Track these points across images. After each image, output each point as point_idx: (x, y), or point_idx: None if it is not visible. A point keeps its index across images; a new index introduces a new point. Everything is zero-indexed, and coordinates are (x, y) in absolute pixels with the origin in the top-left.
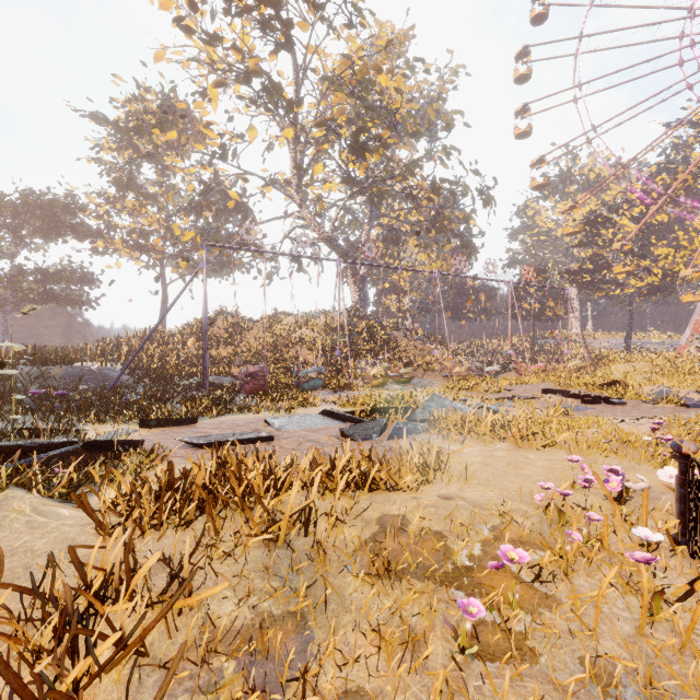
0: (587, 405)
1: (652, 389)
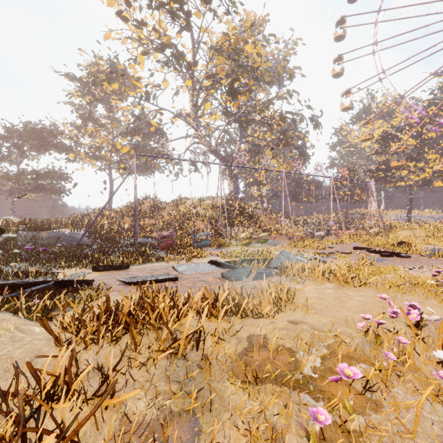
0: (384, 257)
1: (427, 247)
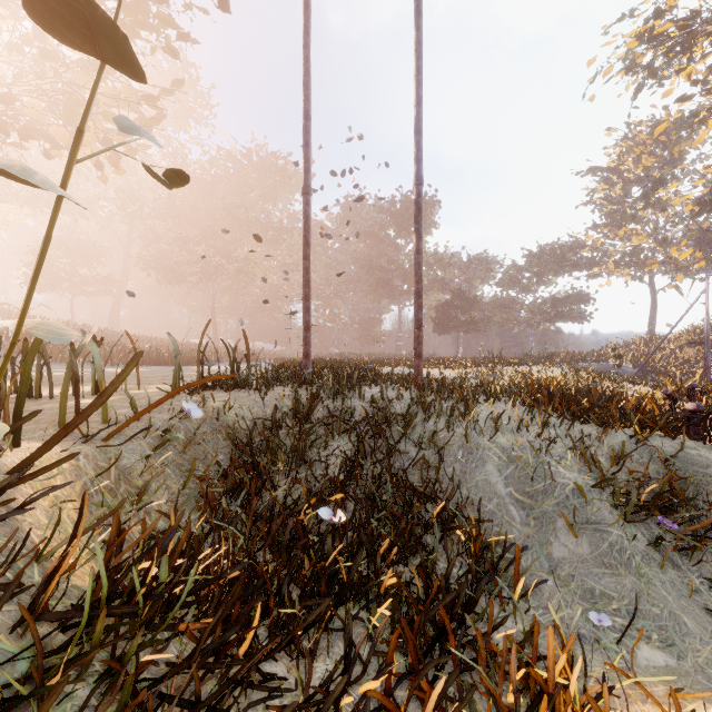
0: None
1: None
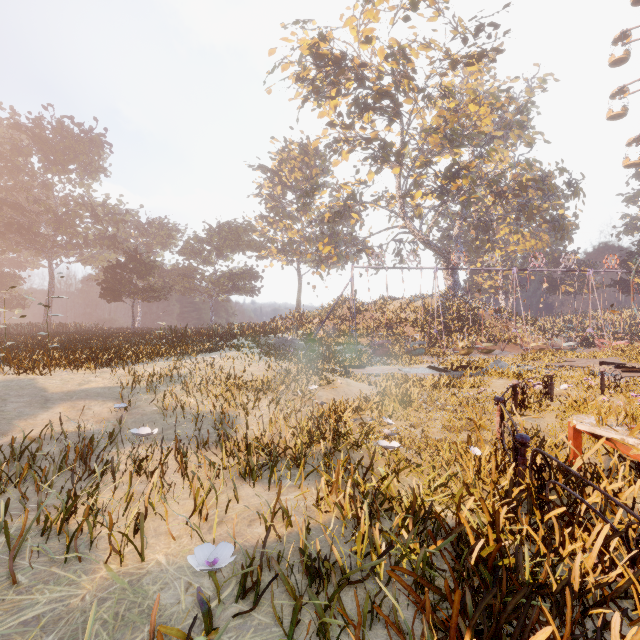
0: (624, 373)
1: None
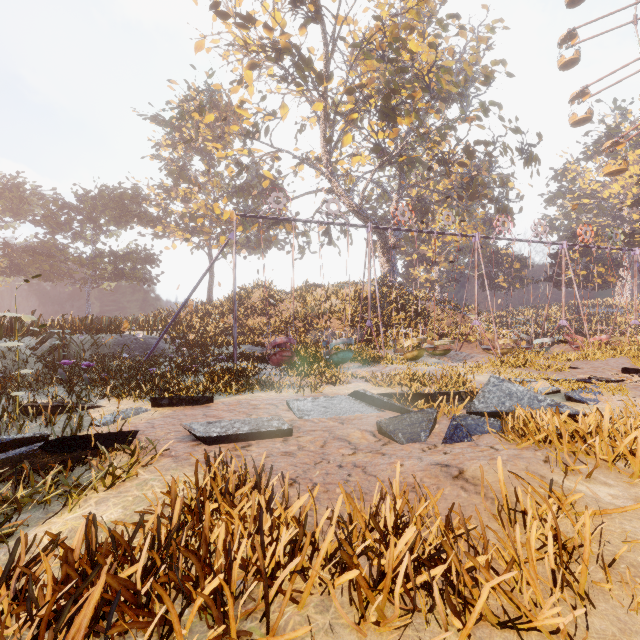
0: None
1: None
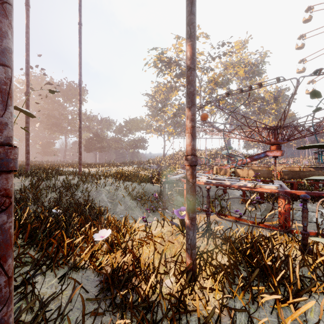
0: None
1: None
